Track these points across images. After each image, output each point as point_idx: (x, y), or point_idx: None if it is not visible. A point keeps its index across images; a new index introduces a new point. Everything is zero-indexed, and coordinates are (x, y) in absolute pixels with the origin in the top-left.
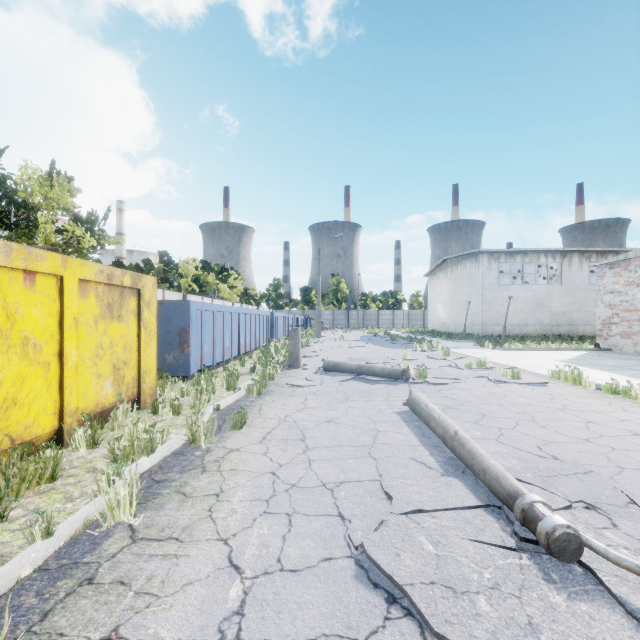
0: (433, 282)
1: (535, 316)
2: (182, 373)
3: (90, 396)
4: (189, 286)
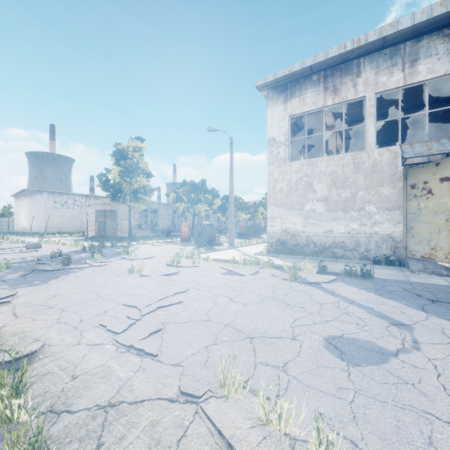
0: (18, 201)
1: (74, 223)
2: None
3: None
4: None
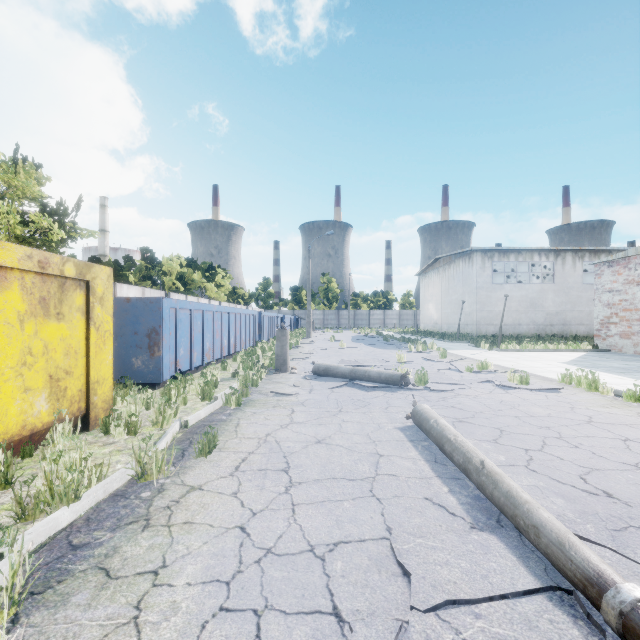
0: (425, 281)
1: (529, 316)
2: (152, 380)
3: (12, 416)
4: (173, 284)
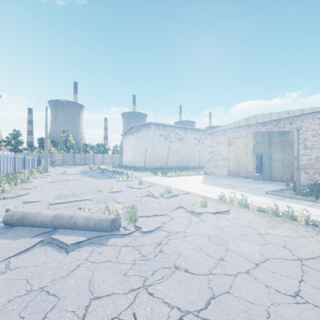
0: (126, 139)
1: (174, 158)
2: None
3: None
4: None
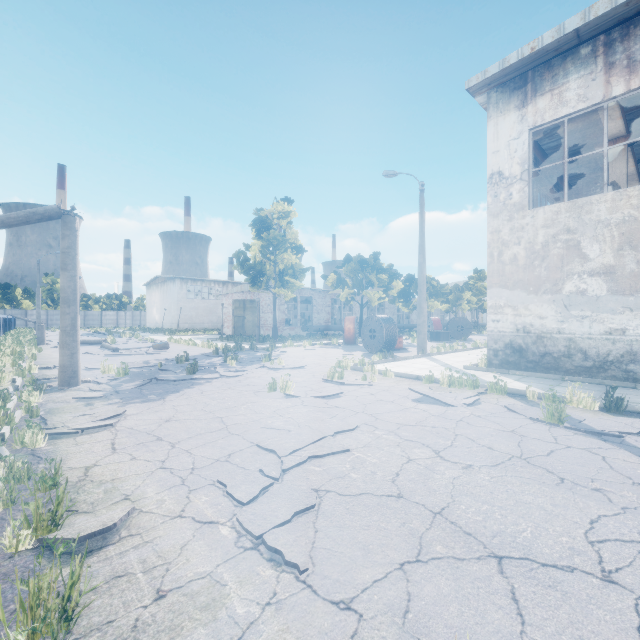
0: (150, 291)
1: (209, 318)
2: None
3: None
4: None
